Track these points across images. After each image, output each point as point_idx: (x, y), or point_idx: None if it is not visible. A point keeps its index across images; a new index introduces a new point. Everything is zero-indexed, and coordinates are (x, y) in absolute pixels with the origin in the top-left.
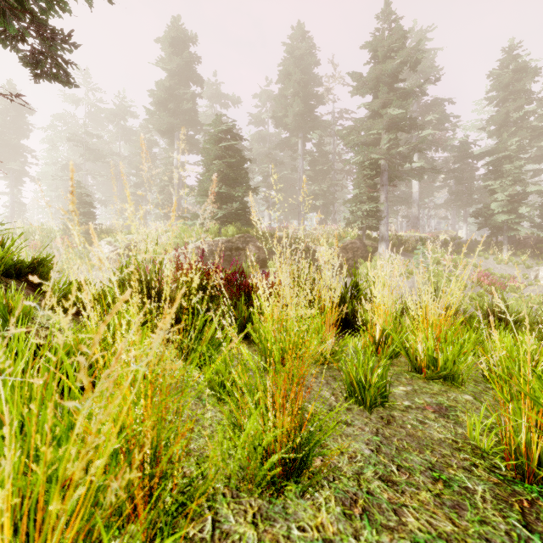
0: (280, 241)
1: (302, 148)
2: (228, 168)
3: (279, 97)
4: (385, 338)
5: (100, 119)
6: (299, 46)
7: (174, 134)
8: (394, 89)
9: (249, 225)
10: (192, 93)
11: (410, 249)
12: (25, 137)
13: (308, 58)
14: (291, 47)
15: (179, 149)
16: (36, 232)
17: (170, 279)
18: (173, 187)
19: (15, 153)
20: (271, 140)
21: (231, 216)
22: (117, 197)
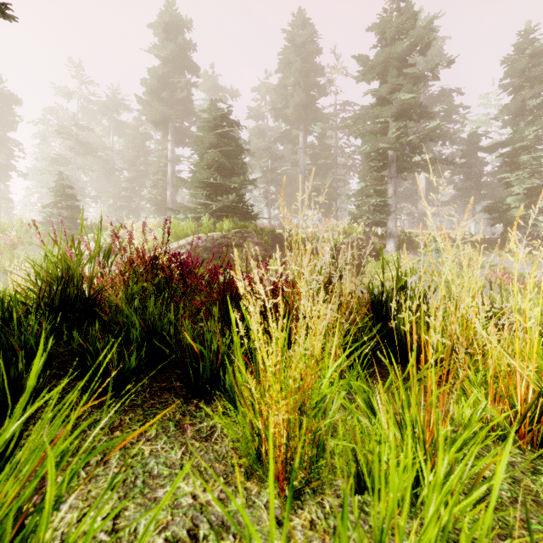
0: (280, 237)
1: (303, 141)
2: (224, 157)
3: (279, 88)
4: (538, 408)
5: (93, 113)
6: (300, 33)
7: (168, 125)
8: (402, 74)
9: (246, 219)
10: (187, 82)
11: (419, 246)
12: (11, 130)
13: (309, 45)
14: (291, 34)
15: (173, 141)
16: (15, 227)
17: (115, 276)
18: (167, 182)
19: (1, 145)
20: (270, 135)
21: (227, 210)
22: (108, 192)
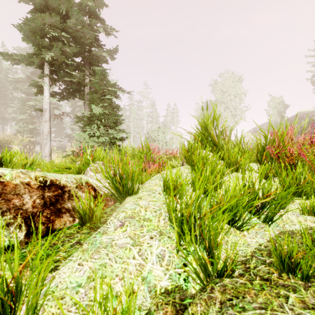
0: None
1: None
2: None
3: None
4: None
5: None
6: None
7: None
8: None
9: None
10: None
11: None
12: None
13: None
14: None
15: None
16: None
17: None
18: None
19: None
20: None
21: None
22: None
